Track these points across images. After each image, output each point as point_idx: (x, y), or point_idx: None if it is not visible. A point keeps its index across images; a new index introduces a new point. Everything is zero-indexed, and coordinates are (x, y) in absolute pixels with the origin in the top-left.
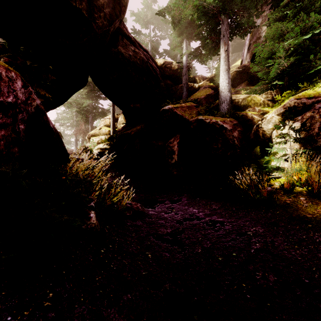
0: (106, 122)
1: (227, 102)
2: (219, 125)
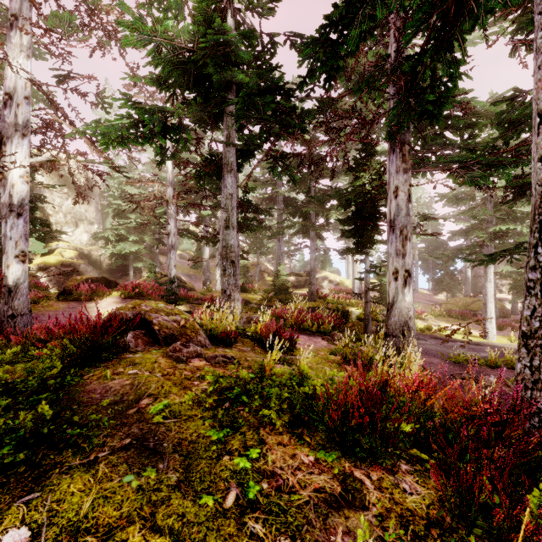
0: None
1: None
2: None
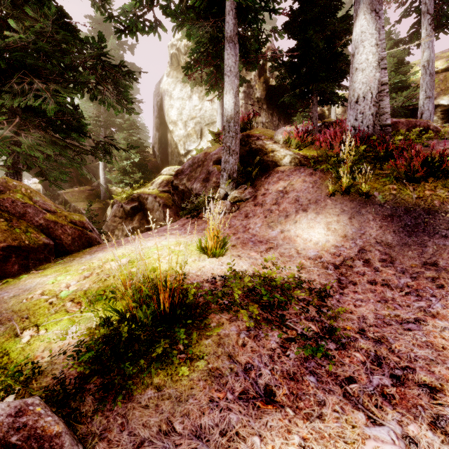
0: (38, 185)
1: (104, 191)
2: (81, 211)
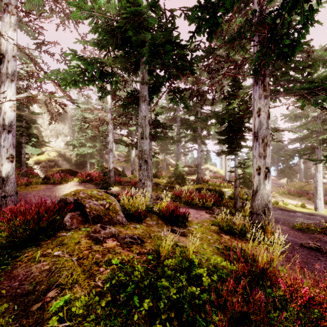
0: None
1: None
2: None
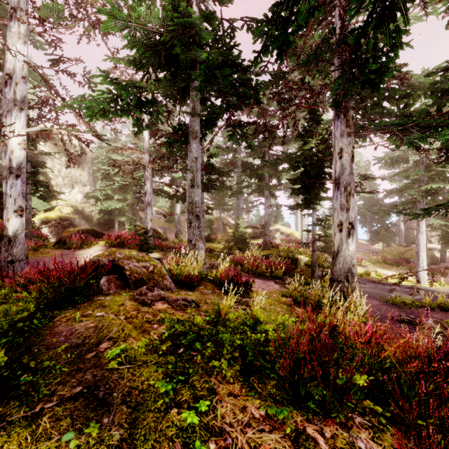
0: None
1: None
2: None
